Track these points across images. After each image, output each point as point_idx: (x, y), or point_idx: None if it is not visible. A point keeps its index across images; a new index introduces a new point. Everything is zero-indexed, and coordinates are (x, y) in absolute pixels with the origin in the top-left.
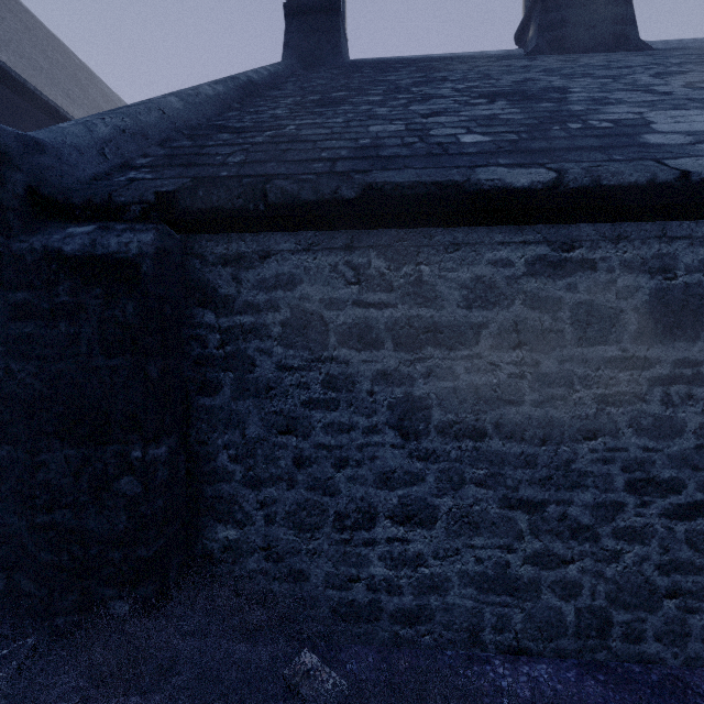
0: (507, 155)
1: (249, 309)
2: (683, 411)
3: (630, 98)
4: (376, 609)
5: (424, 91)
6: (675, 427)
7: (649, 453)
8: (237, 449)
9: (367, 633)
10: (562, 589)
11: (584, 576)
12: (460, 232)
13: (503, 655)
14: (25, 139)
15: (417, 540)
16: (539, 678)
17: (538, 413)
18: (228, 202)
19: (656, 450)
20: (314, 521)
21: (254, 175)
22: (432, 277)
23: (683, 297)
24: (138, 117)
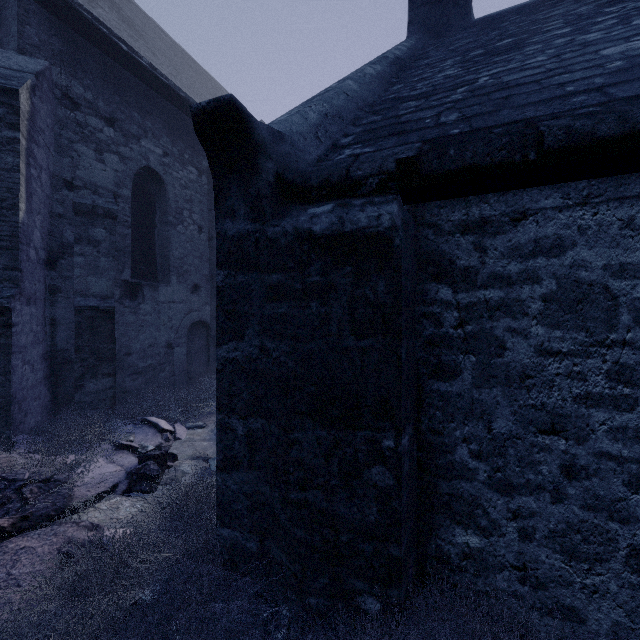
0: None
1: (496, 282)
2: None
3: None
4: None
5: (629, 6)
6: None
7: None
8: (479, 444)
9: None
10: None
11: None
12: None
13: None
14: (273, 129)
15: None
16: None
17: None
18: (485, 158)
19: None
20: (593, 550)
21: (500, 124)
22: None
23: None
24: (331, 101)
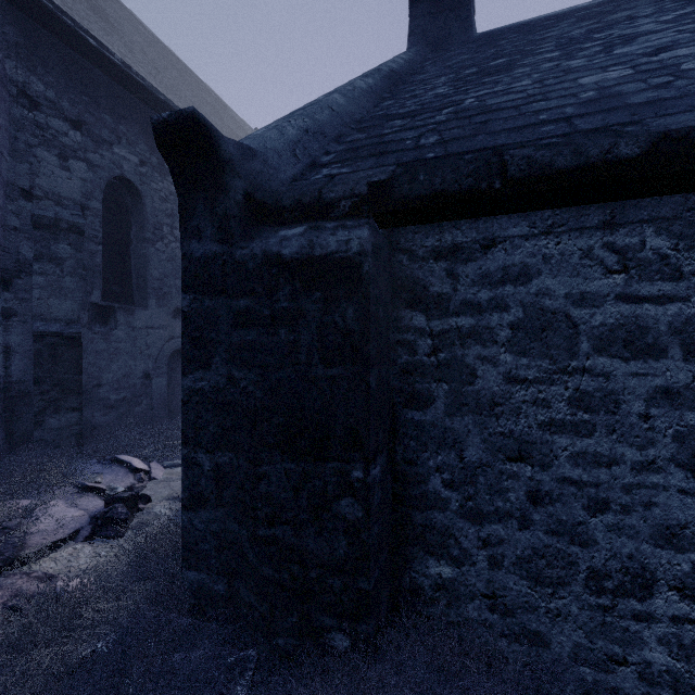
0: None
1: (467, 309)
2: None
3: None
4: None
5: (615, 34)
6: None
7: None
8: (452, 473)
9: None
10: None
11: None
12: None
13: None
14: (242, 145)
15: None
16: None
17: None
18: (453, 184)
19: None
20: (556, 575)
21: (471, 150)
22: None
23: None
24: (314, 116)
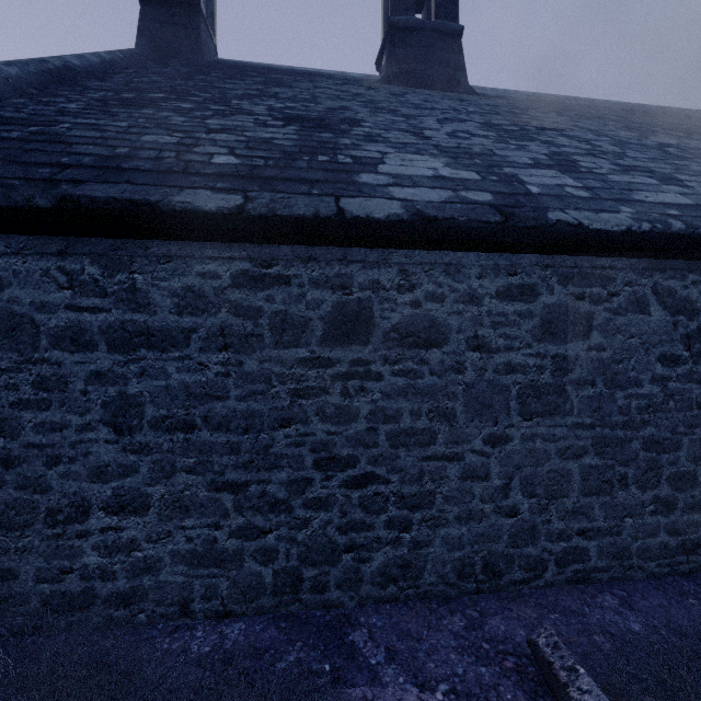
0: (232, 180)
1: None
2: (358, 401)
3: (396, 138)
4: (90, 597)
5: (240, 105)
6: (352, 414)
7: (332, 436)
8: None
9: (81, 620)
10: (262, 555)
11: (280, 543)
12: (175, 246)
13: (211, 620)
14: None
15: (131, 527)
16: (229, 634)
17: (242, 406)
18: None
19: (337, 433)
20: (24, 520)
21: None
22: (146, 285)
23: (358, 309)
24: None
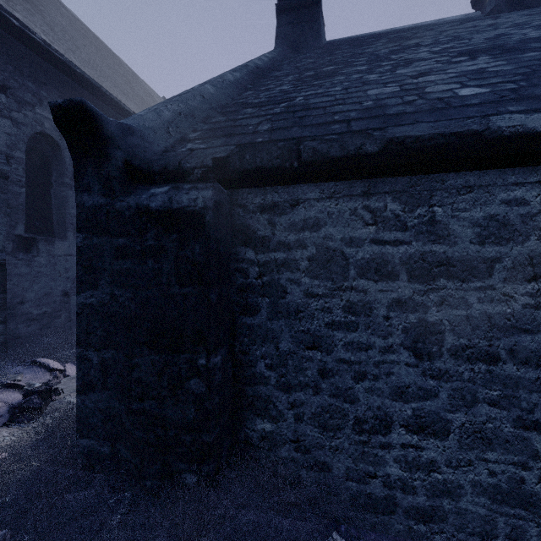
0: (514, 103)
1: (281, 247)
2: None
3: None
4: (392, 504)
5: (403, 57)
6: None
7: None
8: (271, 359)
9: (383, 523)
10: None
11: None
12: (471, 176)
13: None
14: (123, 125)
15: (430, 448)
16: None
17: None
18: (268, 163)
19: None
20: (335, 423)
21: (285, 139)
22: (445, 217)
23: None
24: (187, 102)
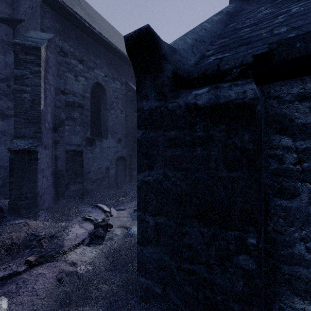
0: None
1: None
2: None
3: None
4: None
5: None
6: None
7: None
8: None
9: None
10: None
11: None
12: None
13: None
14: (170, 46)
15: None
16: None
17: None
18: None
19: None
20: None
21: None
22: None
23: None
24: (198, 33)
